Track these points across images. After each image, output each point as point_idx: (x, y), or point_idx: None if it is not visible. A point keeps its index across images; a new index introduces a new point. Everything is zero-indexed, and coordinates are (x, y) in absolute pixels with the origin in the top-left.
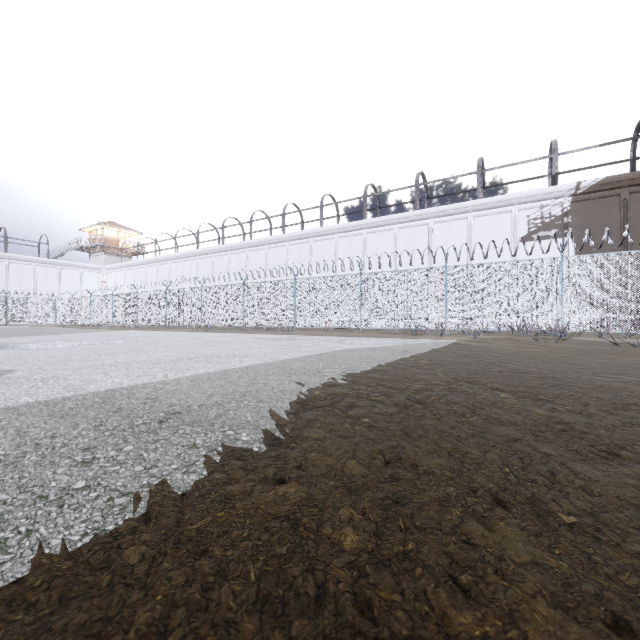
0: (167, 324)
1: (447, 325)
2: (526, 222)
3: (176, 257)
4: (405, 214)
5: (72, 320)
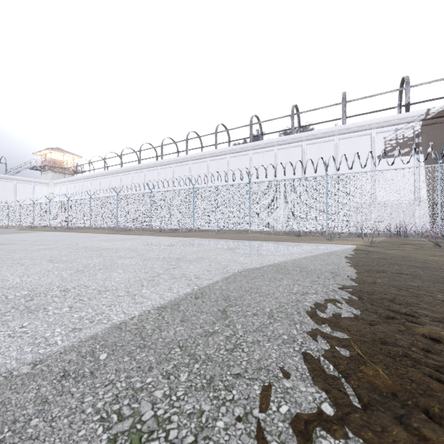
0: (91, 226)
1: (327, 228)
2: (383, 143)
3: (105, 174)
4: (283, 138)
5: (20, 222)
